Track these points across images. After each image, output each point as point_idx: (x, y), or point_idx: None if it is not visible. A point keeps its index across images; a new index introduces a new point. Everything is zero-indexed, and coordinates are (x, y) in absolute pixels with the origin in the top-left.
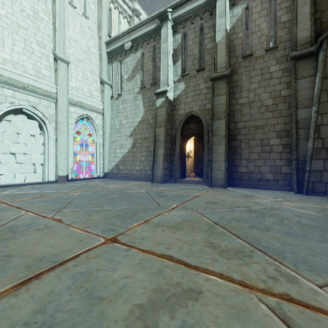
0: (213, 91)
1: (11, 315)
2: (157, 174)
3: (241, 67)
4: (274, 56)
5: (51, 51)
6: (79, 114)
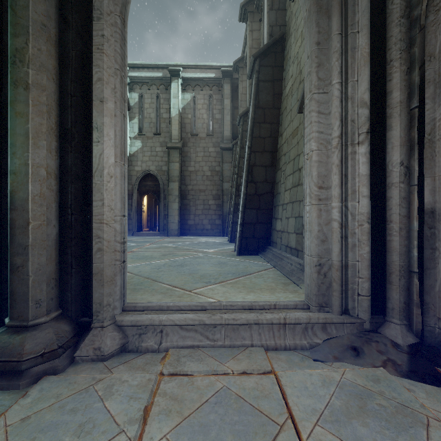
0: (169, 158)
1: None
2: None
3: (190, 142)
4: (212, 141)
5: None
6: None
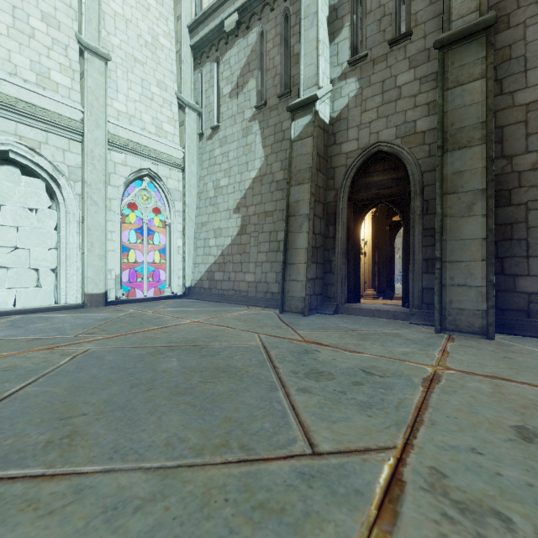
0: (445, 77)
1: None
2: (293, 293)
3: (524, 7)
4: None
5: (74, 37)
6: (133, 167)
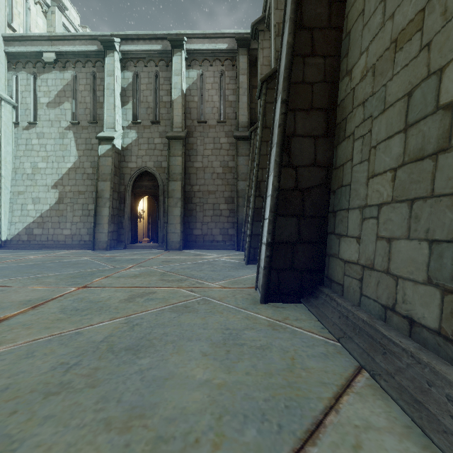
0: (170, 151)
1: (47, 312)
2: (101, 239)
3: (197, 131)
4: (224, 129)
5: None
6: None
